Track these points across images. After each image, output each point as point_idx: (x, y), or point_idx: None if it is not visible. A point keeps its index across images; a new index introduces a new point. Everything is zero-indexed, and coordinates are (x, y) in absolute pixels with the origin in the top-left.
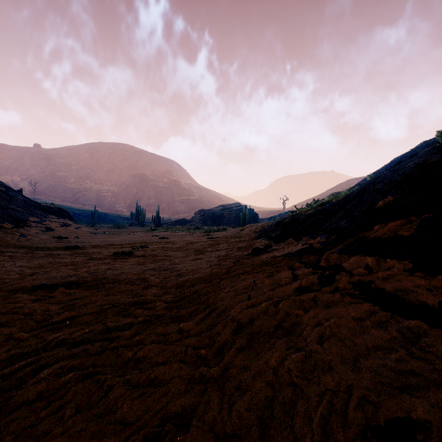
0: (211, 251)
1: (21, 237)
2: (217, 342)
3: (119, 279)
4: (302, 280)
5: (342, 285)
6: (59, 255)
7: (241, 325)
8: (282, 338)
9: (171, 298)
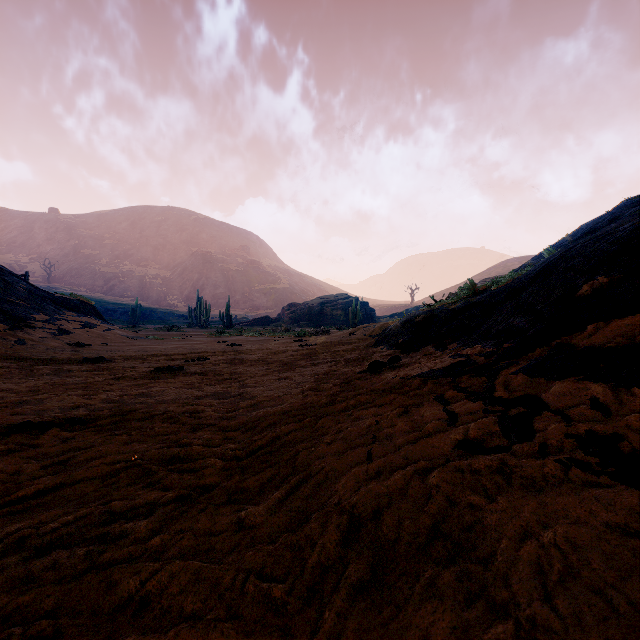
0: (305, 365)
1: (18, 343)
2: (309, 570)
3: (153, 413)
4: (469, 425)
5: (556, 441)
6: (71, 371)
7: (357, 522)
8: (449, 565)
9: (234, 449)
